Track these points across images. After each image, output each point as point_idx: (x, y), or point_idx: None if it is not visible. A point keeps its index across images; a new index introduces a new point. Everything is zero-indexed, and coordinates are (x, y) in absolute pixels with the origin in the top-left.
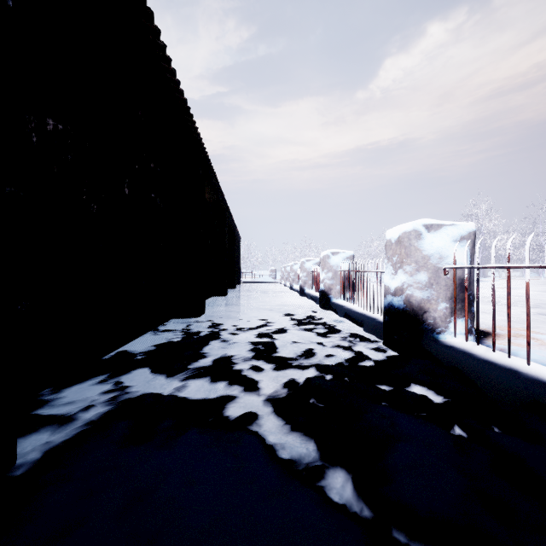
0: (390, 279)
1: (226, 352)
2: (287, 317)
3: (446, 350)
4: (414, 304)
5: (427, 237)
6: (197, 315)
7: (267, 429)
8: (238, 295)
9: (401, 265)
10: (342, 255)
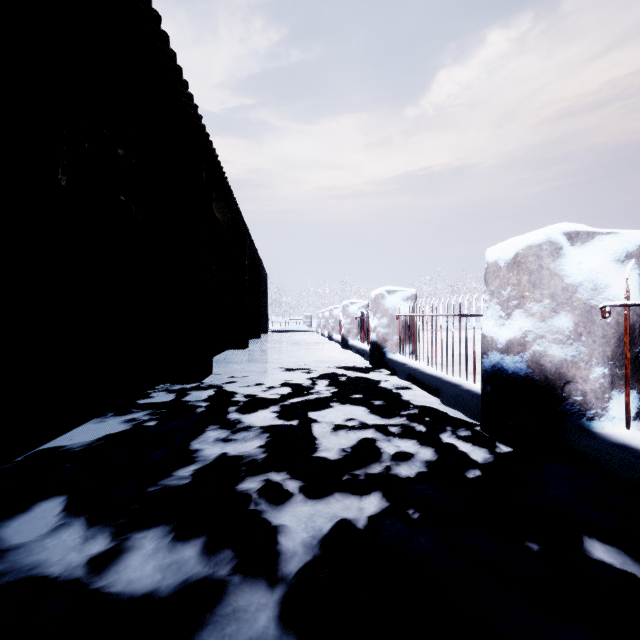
0: (495, 326)
1: (226, 450)
2: (327, 381)
3: (624, 455)
4: (548, 368)
5: (571, 254)
6: (198, 378)
7: None
8: (263, 348)
9: (520, 303)
10: (401, 294)
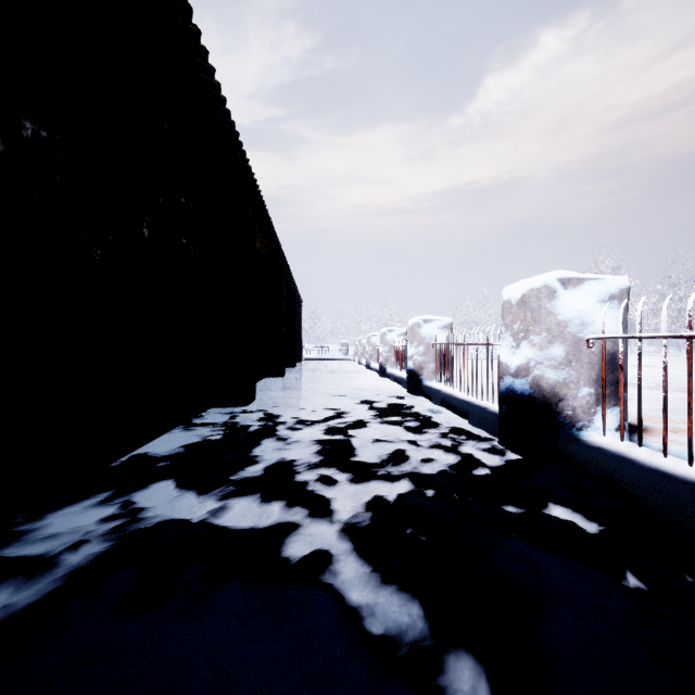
0: (509, 354)
1: (284, 456)
2: (366, 406)
3: (594, 453)
4: (545, 388)
5: (564, 296)
6: (245, 403)
7: (346, 579)
8: (299, 376)
9: (526, 335)
10: (437, 323)
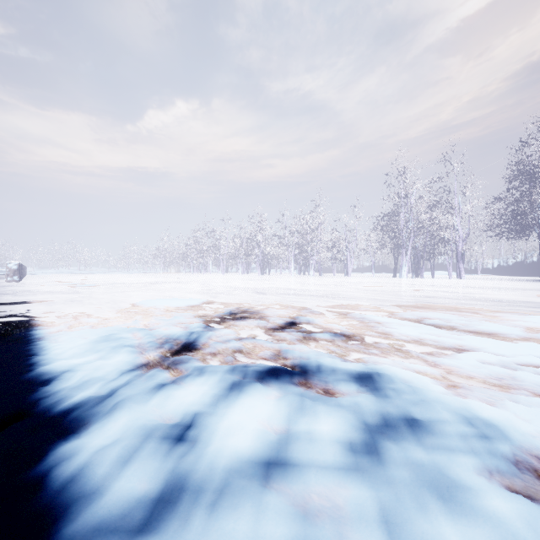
0: None
1: None
2: None
3: None
4: None
5: None
6: None
7: None
8: None
9: None
10: None
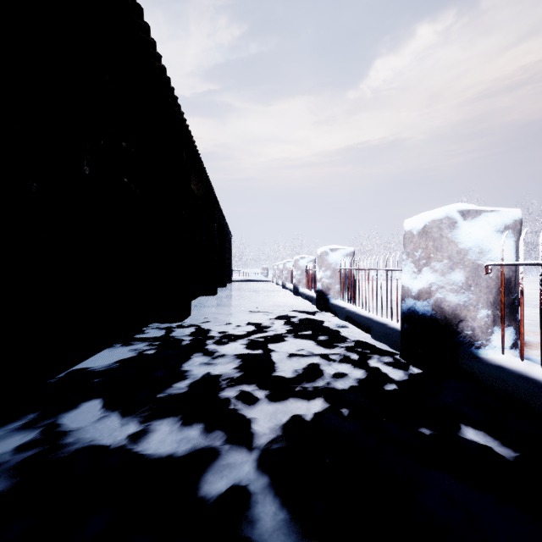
0: (410, 279)
1: (209, 371)
2: (282, 321)
3: (497, 372)
4: (446, 310)
5: (463, 226)
6: (180, 318)
7: (264, 530)
8: (228, 294)
9: (427, 262)
10: (341, 252)
